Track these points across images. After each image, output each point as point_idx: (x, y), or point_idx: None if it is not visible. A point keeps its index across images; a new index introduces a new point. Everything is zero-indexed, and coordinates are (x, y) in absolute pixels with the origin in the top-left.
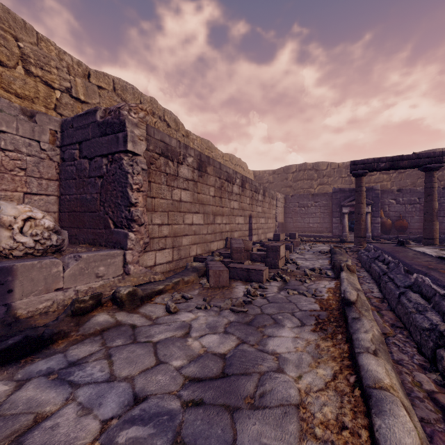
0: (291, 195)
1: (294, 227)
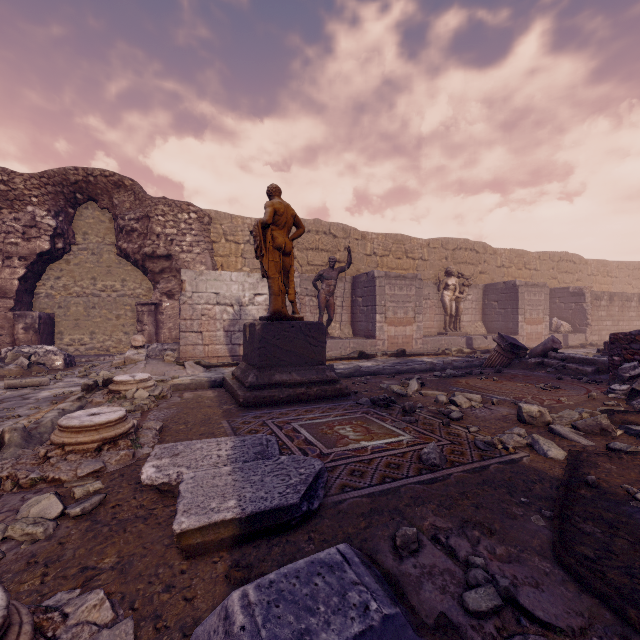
0: None
1: None
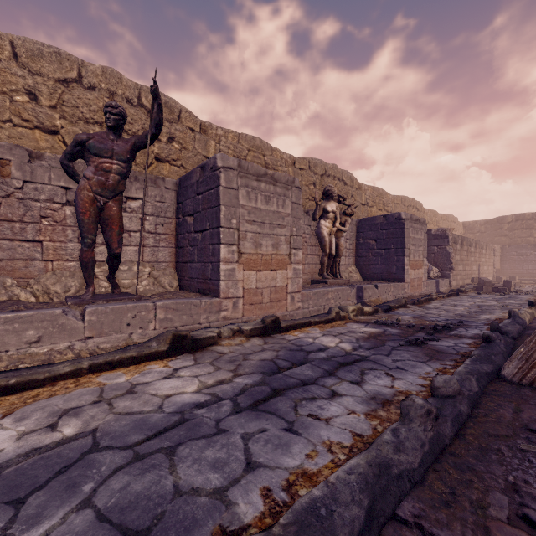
0: (508, 245)
1: (511, 273)
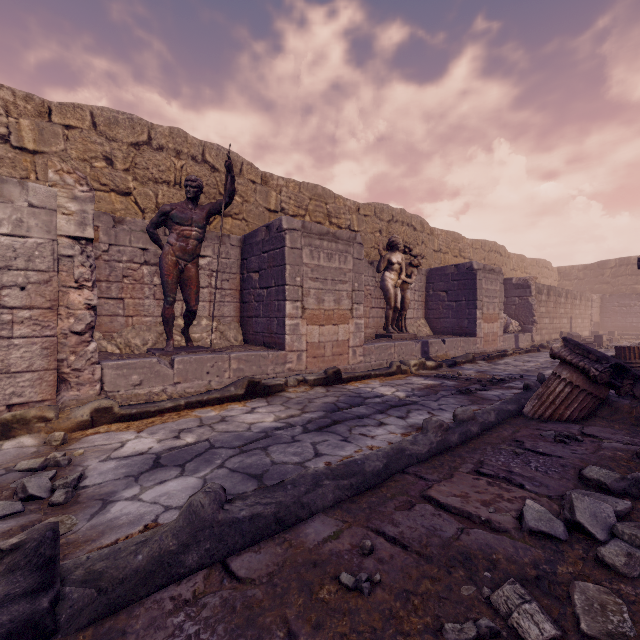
0: (609, 294)
1: (612, 327)
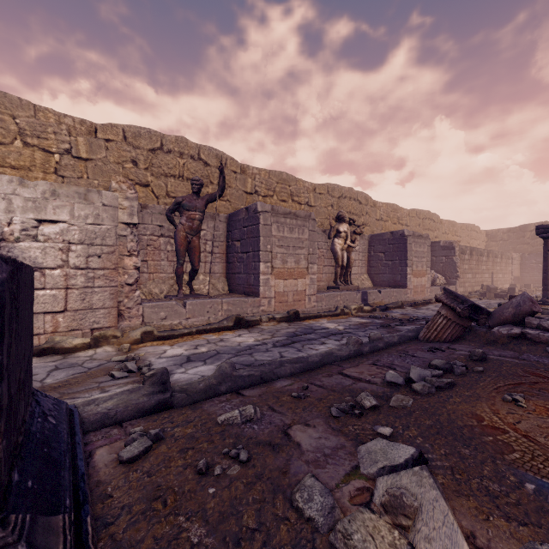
0: (527, 253)
1: (530, 280)
